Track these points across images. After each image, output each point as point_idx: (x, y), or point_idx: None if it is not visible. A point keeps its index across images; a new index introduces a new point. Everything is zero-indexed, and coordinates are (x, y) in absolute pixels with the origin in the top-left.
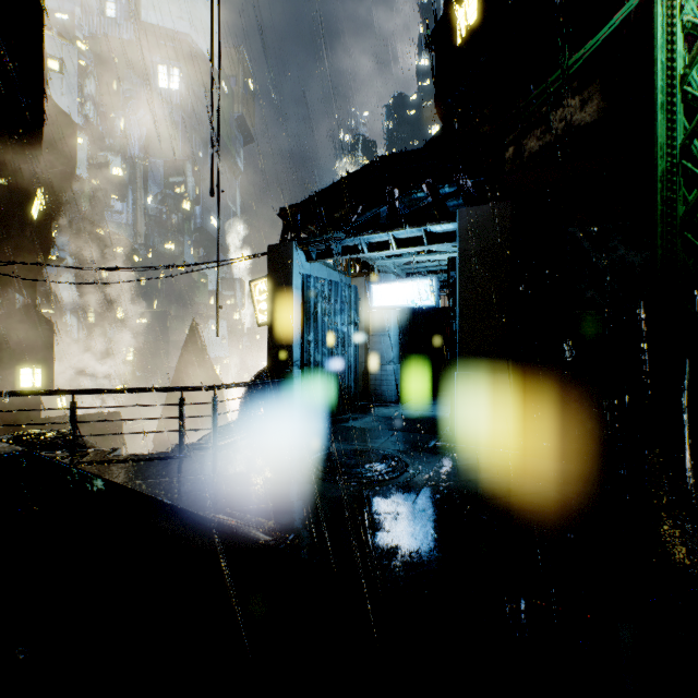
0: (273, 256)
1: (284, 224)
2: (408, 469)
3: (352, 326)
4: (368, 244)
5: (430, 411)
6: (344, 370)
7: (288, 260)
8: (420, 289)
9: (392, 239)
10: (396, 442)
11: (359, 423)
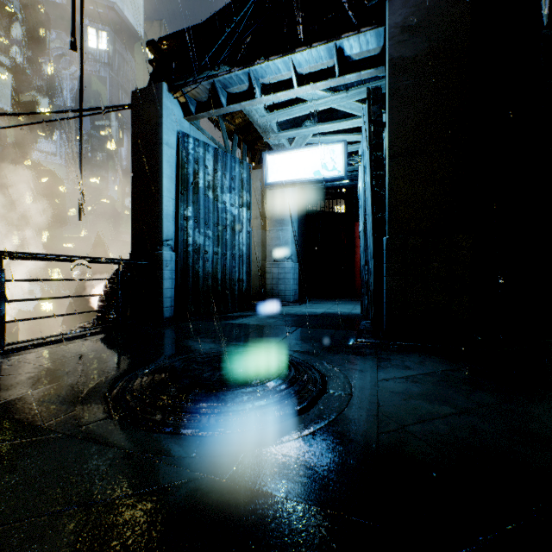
0: (137, 105)
1: (153, 65)
2: (327, 386)
3: (244, 209)
4: (260, 87)
5: (333, 309)
6: (233, 259)
7: (156, 107)
8: (325, 157)
9: (291, 68)
10: (299, 340)
11: (249, 320)
